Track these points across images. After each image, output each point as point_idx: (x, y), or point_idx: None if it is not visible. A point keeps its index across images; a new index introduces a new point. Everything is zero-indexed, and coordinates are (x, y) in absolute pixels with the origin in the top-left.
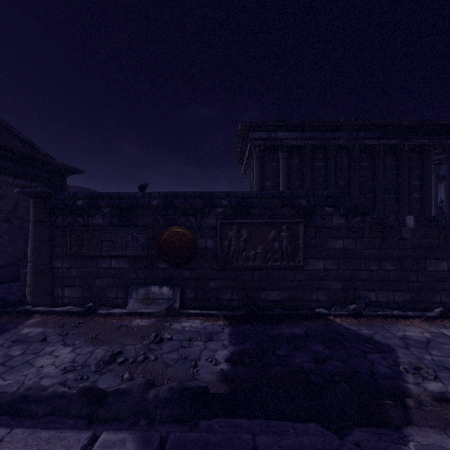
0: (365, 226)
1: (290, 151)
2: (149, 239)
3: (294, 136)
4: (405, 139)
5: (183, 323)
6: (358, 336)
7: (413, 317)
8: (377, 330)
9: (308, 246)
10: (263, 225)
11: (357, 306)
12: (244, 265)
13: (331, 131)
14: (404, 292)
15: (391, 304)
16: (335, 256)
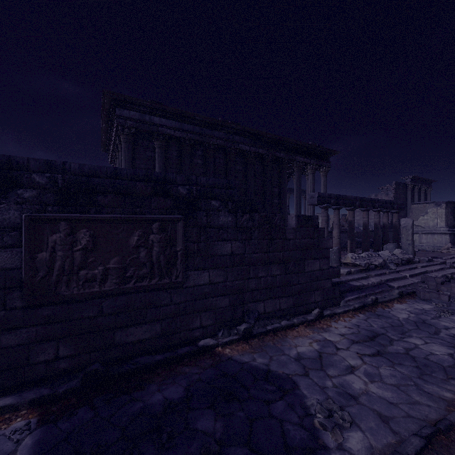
0: (254, 225)
1: (167, 142)
2: None
3: (173, 125)
4: (269, 150)
5: None
6: (254, 373)
7: (298, 325)
8: (271, 355)
9: (189, 253)
10: (119, 223)
11: (248, 325)
12: (83, 293)
13: (210, 128)
14: (288, 298)
15: (278, 312)
16: (222, 265)
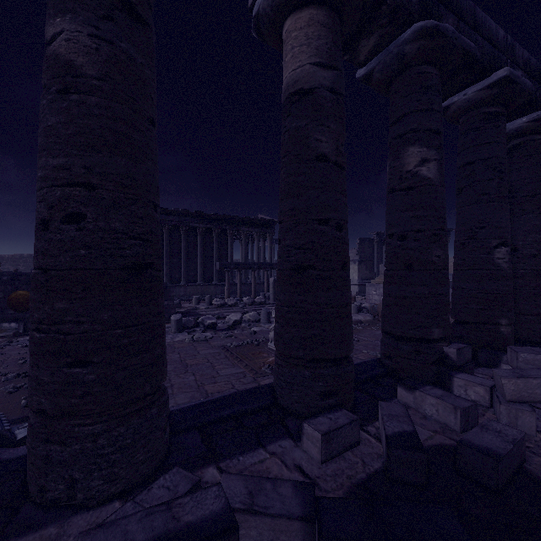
0: None
1: None
2: (1, 298)
3: None
4: (216, 225)
5: (26, 338)
6: None
7: None
8: None
9: None
10: None
11: None
12: None
13: (166, 215)
14: None
15: None
16: None
